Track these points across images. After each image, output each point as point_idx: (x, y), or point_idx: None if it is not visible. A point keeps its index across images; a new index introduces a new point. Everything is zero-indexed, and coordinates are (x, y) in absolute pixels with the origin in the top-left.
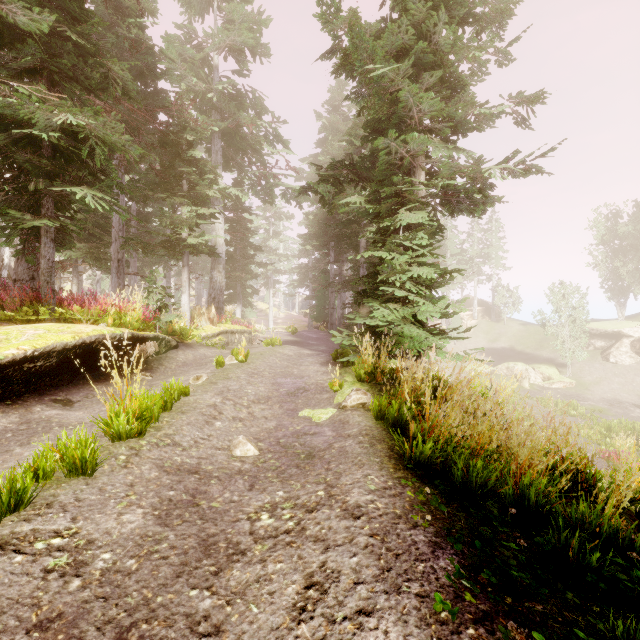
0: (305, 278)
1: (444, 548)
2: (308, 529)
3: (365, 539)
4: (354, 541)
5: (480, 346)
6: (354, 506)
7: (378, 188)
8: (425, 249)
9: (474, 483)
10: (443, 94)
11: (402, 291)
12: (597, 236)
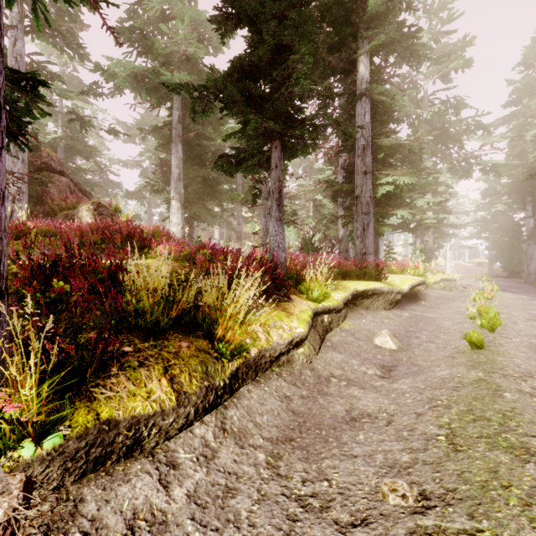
0: (484, 230)
1: None
2: None
3: None
4: None
5: None
6: None
7: None
8: None
9: None
10: None
11: None
12: None
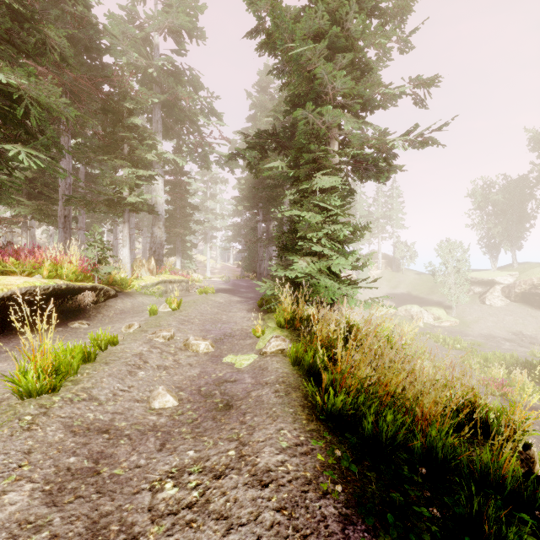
0: (238, 234)
1: (355, 523)
2: (212, 502)
3: (271, 515)
4: (259, 518)
5: (384, 292)
6: (263, 470)
7: (298, 155)
8: (338, 209)
9: (384, 439)
10: (354, 75)
11: (318, 246)
12: (476, 202)
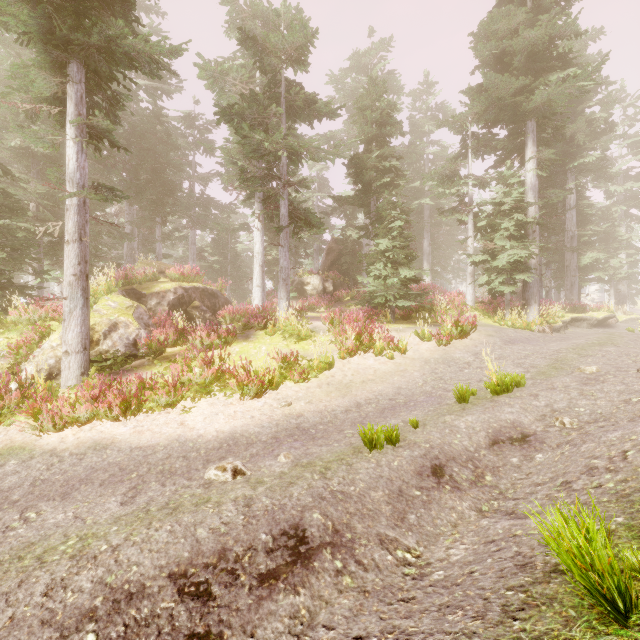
0: None
1: None
2: None
3: None
4: None
5: None
6: None
7: None
8: None
9: None
10: None
11: None
12: None
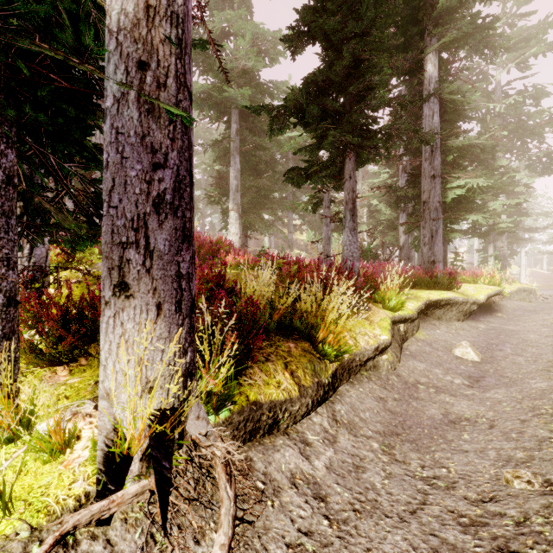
0: None
1: None
2: None
3: None
4: None
5: None
6: None
7: None
8: None
9: None
10: None
11: None
12: None
